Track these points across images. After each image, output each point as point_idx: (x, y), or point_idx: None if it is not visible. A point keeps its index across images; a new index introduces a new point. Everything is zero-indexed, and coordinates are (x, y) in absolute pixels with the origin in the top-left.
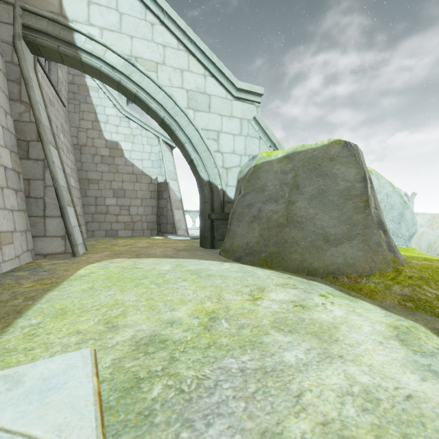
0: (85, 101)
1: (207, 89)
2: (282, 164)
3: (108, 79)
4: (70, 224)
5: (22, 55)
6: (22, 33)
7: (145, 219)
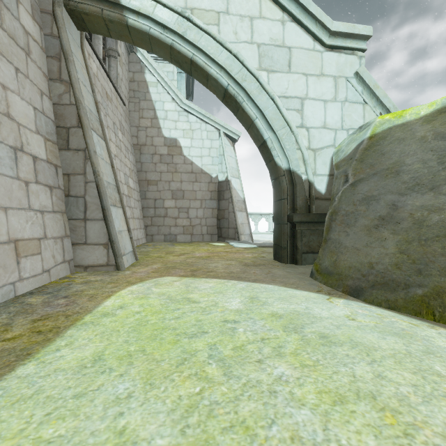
0: (144, 98)
1: (286, 40)
2: (436, 124)
3: (158, 45)
4: (114, 229)
5: (61, 24)
6: (63, 1)
7: (204, 223)
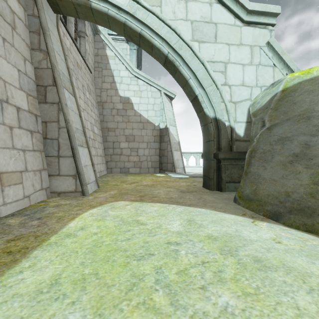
0: (105, 68)
1: (213, 17)
2: None
3: (115, 23)
4: (80, 164)
5: (40, 6)
6: None
7: (149, 159)
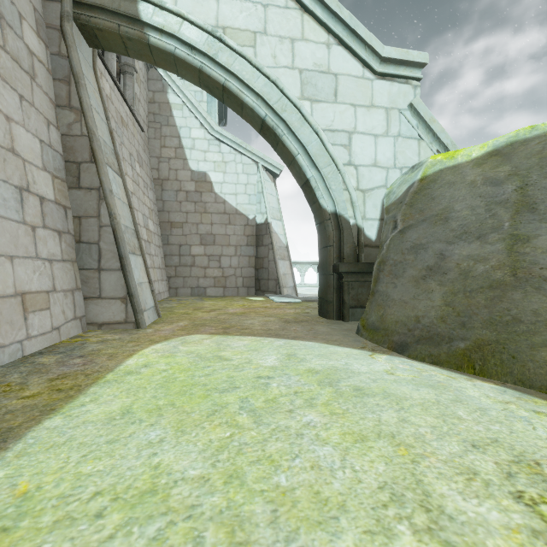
0: (167, 124)
1: (332, 65)
2: (486, 168)
3: (185, 68)
4: (133, 281)
5: (71, 42)
6: (73, 14)
7: (239, 273)
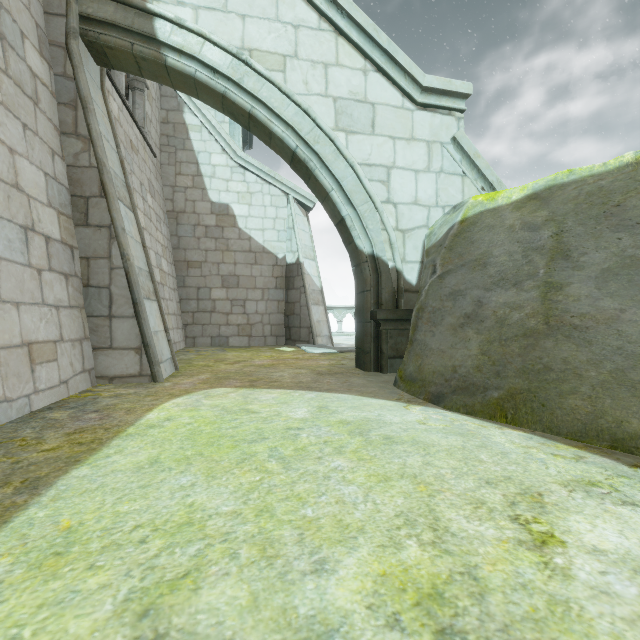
0: (183, 147)
1: (369, 94)
2: (525, 213)
3: (207, 92)
4: (149, 329)
5: (78, 62)
6: (80, 30)
7: (267, 320)
